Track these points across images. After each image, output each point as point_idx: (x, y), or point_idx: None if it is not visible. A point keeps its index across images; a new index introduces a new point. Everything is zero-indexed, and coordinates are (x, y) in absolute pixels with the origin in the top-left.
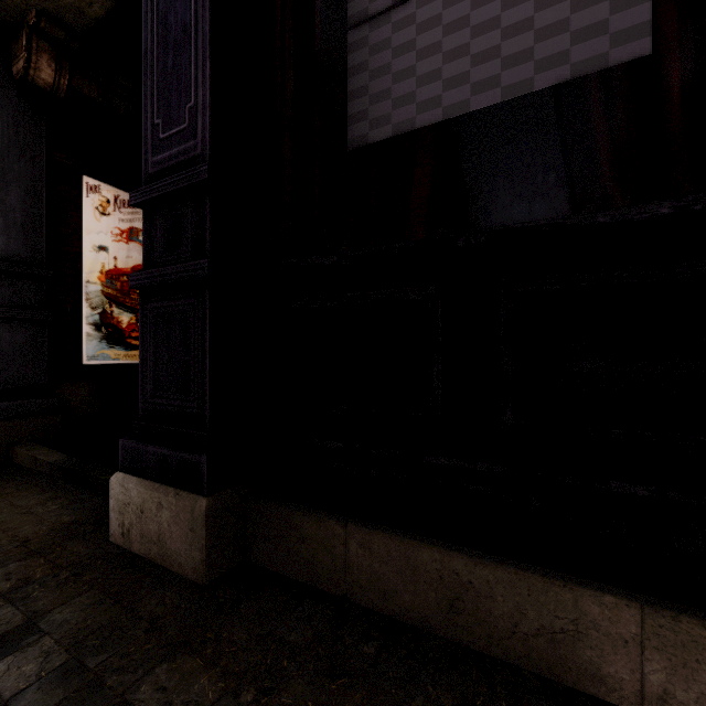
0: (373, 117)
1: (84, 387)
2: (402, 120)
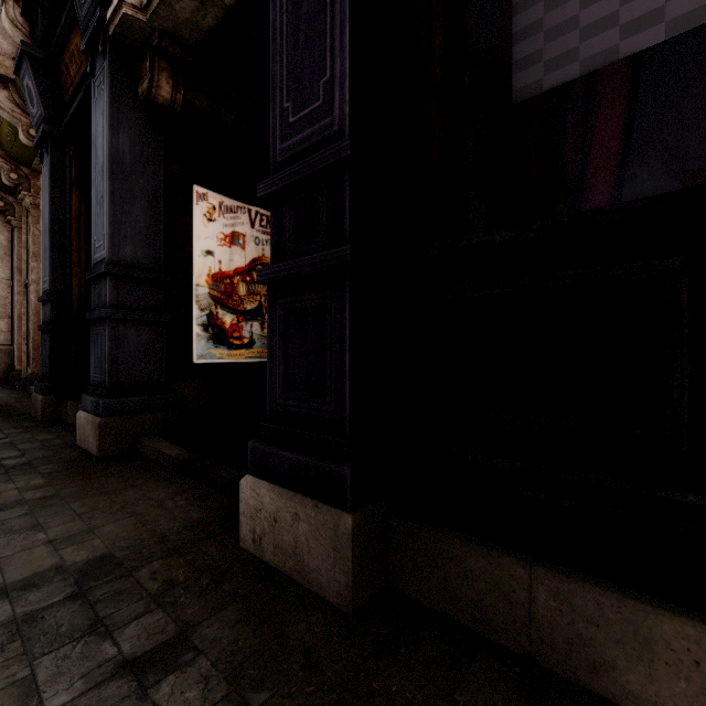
0: (550, 57)
1: (194, 385)
2: (595, 53)
